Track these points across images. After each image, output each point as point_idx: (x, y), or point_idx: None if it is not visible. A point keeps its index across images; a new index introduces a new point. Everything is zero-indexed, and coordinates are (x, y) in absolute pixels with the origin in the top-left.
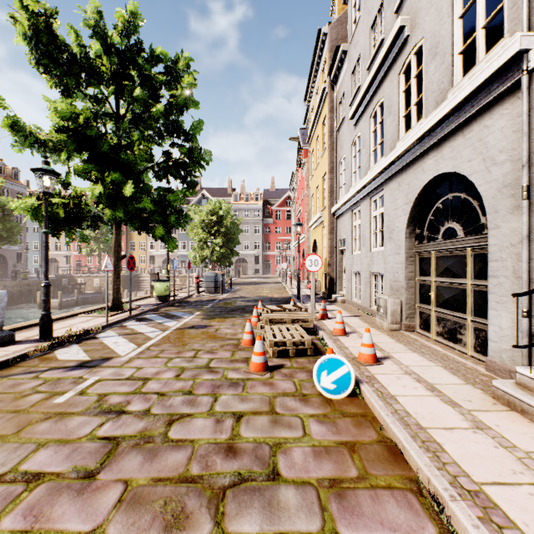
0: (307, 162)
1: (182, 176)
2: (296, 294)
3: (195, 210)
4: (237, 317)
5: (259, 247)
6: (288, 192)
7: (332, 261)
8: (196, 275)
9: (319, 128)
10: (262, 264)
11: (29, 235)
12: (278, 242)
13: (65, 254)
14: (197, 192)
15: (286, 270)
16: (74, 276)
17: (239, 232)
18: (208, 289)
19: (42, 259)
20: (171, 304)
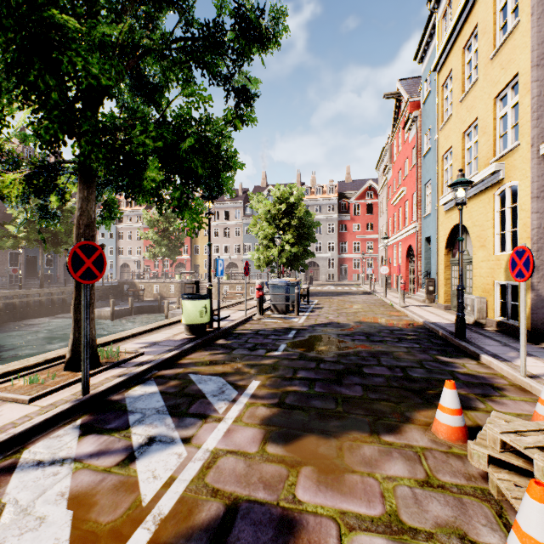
0: (419, 115)
1: (223, 75)
2: (432, 320)
3: (259, 199)
4: (370, 429)
5: (332, 249)
6: (369, 181)
7: (542, 259)
8: (257, 285)
9: (477, 15)
10: (337, 269)
11: (105, 241)
12: (356, 242)
13: (135, 259)
14: (255, 118)
15: (385, 277)
16: (135, 282)
17: (316, 225)
18: (275, 306)
19: (116, 265)
20: (210, 342)
